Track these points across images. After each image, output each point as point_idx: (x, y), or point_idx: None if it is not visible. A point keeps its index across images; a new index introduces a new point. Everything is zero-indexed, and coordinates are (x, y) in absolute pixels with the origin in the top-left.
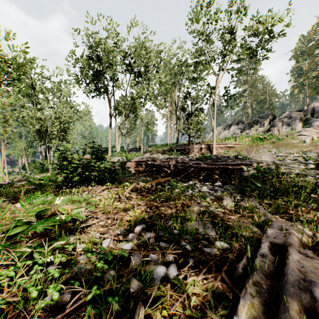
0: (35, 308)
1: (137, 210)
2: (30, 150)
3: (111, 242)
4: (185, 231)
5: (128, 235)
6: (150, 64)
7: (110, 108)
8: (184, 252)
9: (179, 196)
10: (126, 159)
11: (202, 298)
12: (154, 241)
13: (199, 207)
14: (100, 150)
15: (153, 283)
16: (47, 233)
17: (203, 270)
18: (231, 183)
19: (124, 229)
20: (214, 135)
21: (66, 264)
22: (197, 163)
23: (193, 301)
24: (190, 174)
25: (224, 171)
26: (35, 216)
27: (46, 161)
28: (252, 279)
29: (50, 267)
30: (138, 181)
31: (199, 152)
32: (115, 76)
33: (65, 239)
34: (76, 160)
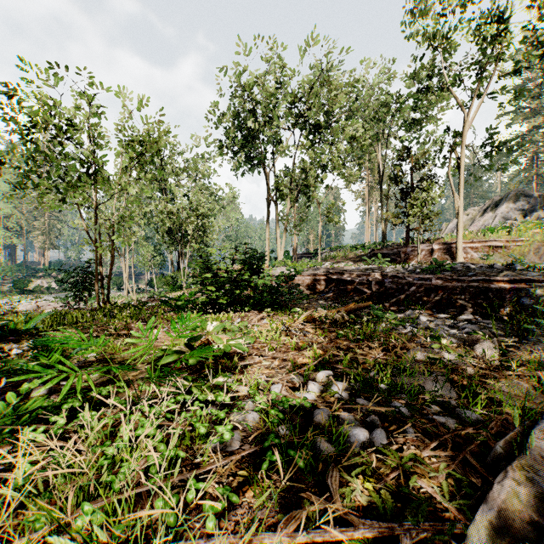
0: (206, 445)
1: (317, 350)
2: (159, 259)
3: (283, 389)
4: (399, 387)
5: (306, 383)
6: (333, 108)
7: (268, 190)
8: (397, 417)
9: (387, 333)
10: (295, 271)
11: (428, 481)
12: (347, 396)
13: (426, 353)
14: (255, 257)
15: (349, 449)
16: (198, 368)
17: (430, 444)
18: (496, 317)
19: (299, 375)
20: (459, 225)
21: (227, 408)
22: (422, 278)
23: (413, 481)
24: (409, 298)
25: (479, 294)
26: (184, 344)
27: (179, 274)
28: (519, 461)
29: (209, 408)
30: (315, 307)
31: (428, 258)
32: (276, 137)
33: (225, 376)
34: (223, 273)
